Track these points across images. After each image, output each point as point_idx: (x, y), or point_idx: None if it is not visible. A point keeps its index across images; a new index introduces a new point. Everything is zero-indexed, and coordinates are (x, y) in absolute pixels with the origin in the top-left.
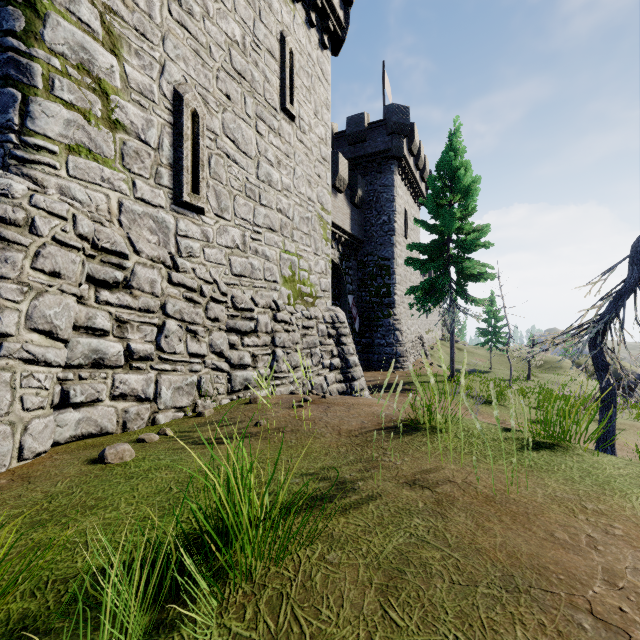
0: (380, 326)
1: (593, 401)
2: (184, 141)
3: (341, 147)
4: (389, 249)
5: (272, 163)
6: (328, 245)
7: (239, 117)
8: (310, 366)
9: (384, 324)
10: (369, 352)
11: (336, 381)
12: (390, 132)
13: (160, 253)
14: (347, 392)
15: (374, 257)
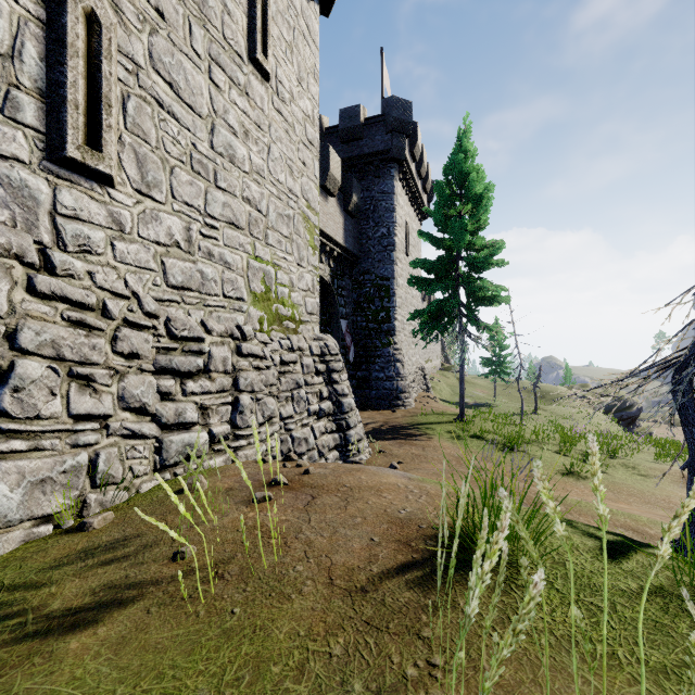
0: (378, 357)
1: (681, 467)
2: (68, 56)
3: (333, 145)
4: (389, 267)
5: (235, 131)
6: (316, 255)
7: (180, 50)
8: (291, 415)
9: (383, 354)
10: (366, 387)
11: (326, 431)
12: (390, 129)
13: (12, 240)
14: (340, 444)
15: (371, 276)
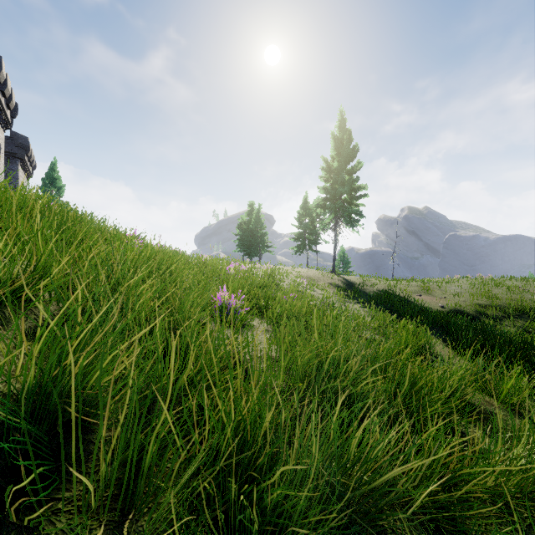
0: None
1: None
2: None
3: None
4: None
5: None
6: None
7: None
8: None
9: None
10: None
11: None
12: (17, 146)
13: None
14: None
15: None
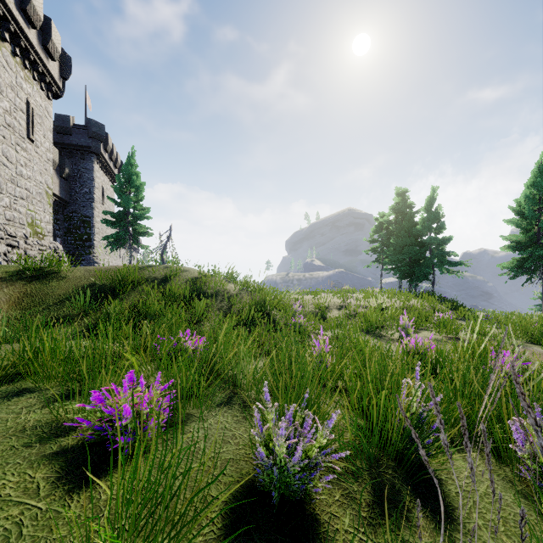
0: (83, 260)
1: None
2: None
3: None
4: (90, 211)
5: (23, 165)
6: (51, 207)
7: (9, 145)
8: None
9: (86, 259)
10: None
11: None
12: (91, 137)
13: None
14: None
15: (78, 214)
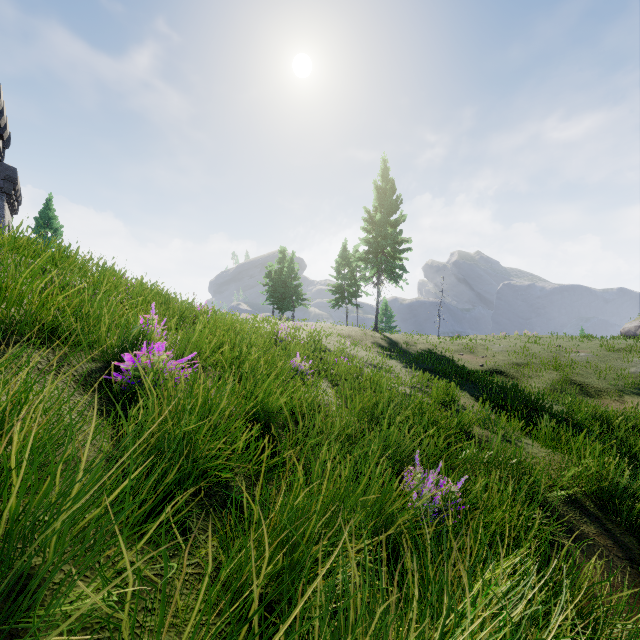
0: None
1: None
2: None
3: None
4: None
5: None
6: None
7: None
8: None
9: None
10: None
11: None
12: (4, 179)
13: None
14: None
15: None
